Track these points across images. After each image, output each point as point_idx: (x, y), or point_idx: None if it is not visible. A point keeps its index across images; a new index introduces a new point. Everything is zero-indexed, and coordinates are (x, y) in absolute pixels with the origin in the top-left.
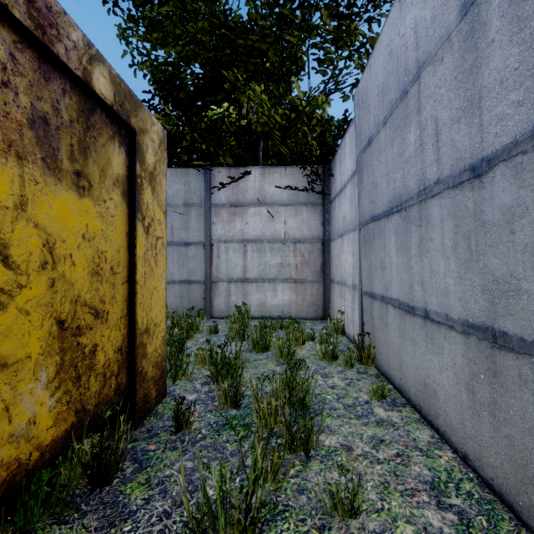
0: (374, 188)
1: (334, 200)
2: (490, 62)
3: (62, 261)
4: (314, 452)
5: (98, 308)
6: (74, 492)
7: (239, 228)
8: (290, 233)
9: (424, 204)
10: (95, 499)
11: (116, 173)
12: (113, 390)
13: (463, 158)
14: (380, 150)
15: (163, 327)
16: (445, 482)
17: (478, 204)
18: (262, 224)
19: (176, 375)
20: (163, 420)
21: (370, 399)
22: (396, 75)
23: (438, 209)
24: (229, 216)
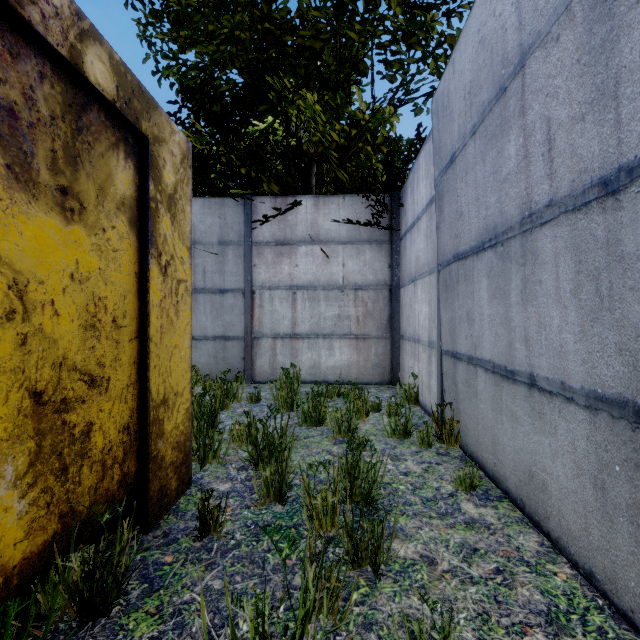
0: (458, 218)
1: (404, 237)
2: (633, 32)
3: (40, 310)
4: (384, 567)
5: (93, 373)
6: (57, 627)
7: (287, 271)
8: (350, 277)
9: (529, 236)
10: (85, 638)
11: (121, 193)
12: (117, 483)
13: (589, 170)
14: (467, 169)
15: (188, 397)
16: (565, 613)
17: (613, 230)
18: (315, 267)
19: (205, 458)
20: (186, 520)
21: (456, 490)
22: (490, 68)
23: (550, 240)
24: (275, 257)
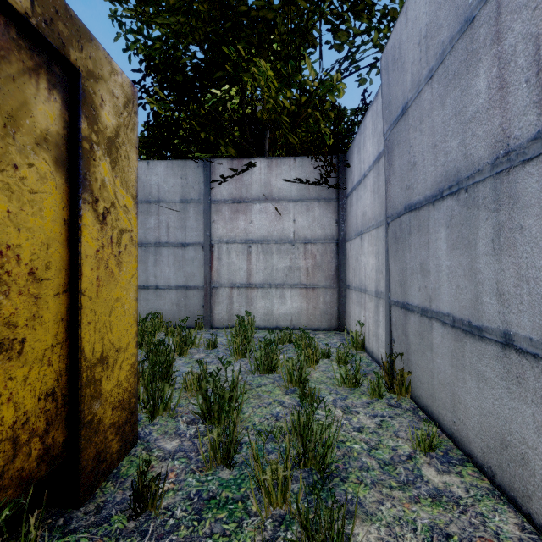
0: (410, 168)
1: (350, 194)
2: None
3: None
4: None
5: None
6: None
7: (243, 227)
8: (300, 232)
9: (506, 177)
10: None
11: (42, 127)
12: (36, 459)
13: None
14: (422, 116)
15: (133, 351)
16: None
17: None
18: (268, 223)
19: (155, 411)
20: (124, 489)
21: (414, 451)
22: (452, 3)
23: (538, 179)
24: (232, 213)
